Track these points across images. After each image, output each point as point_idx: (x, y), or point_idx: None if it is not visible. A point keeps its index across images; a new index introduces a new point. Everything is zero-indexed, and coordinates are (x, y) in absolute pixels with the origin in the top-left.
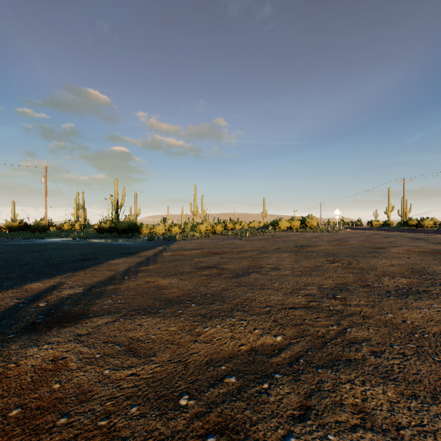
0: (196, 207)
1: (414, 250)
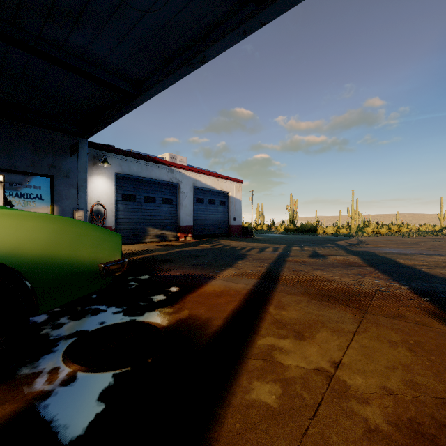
0: (353, 211)
1: None
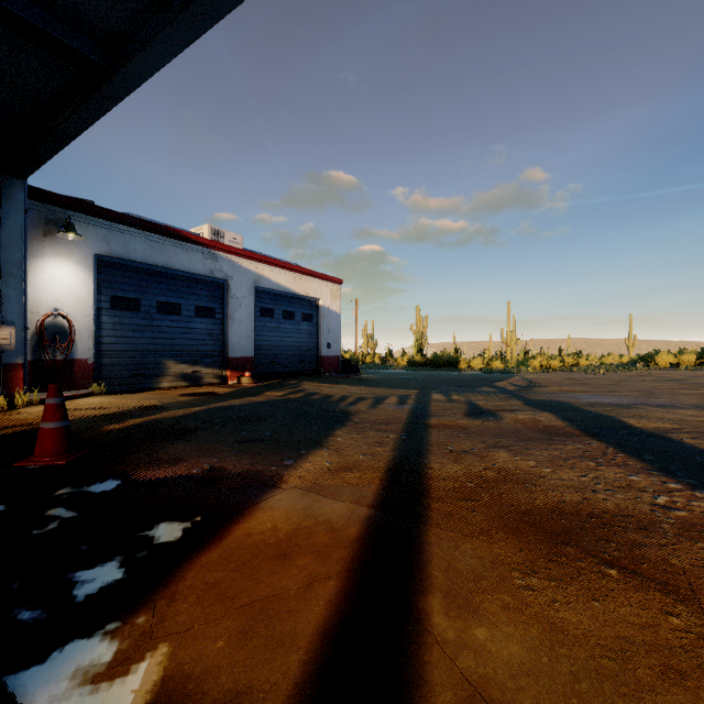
0: (509, 334)
1: None
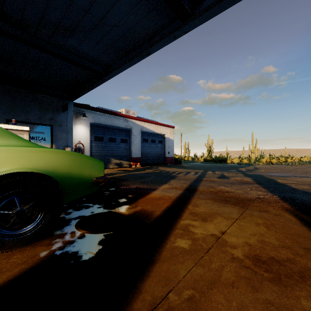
0: (253, 147)
1: None
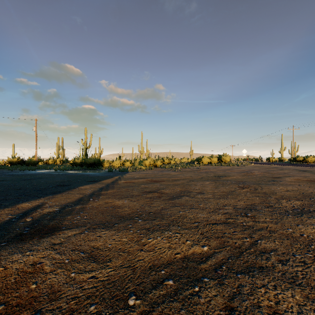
0: (142, 147)
1: (303, 179)
